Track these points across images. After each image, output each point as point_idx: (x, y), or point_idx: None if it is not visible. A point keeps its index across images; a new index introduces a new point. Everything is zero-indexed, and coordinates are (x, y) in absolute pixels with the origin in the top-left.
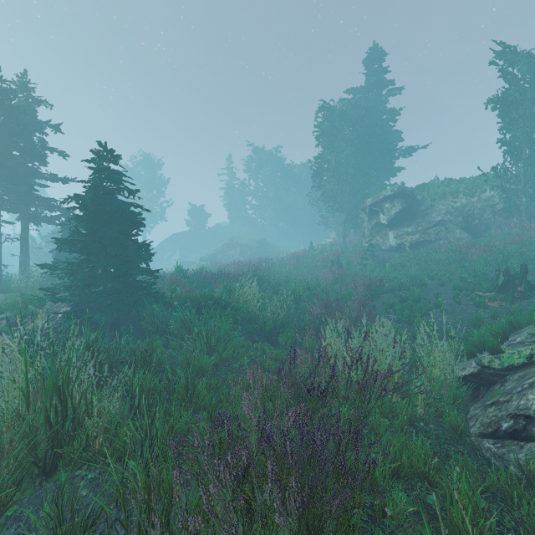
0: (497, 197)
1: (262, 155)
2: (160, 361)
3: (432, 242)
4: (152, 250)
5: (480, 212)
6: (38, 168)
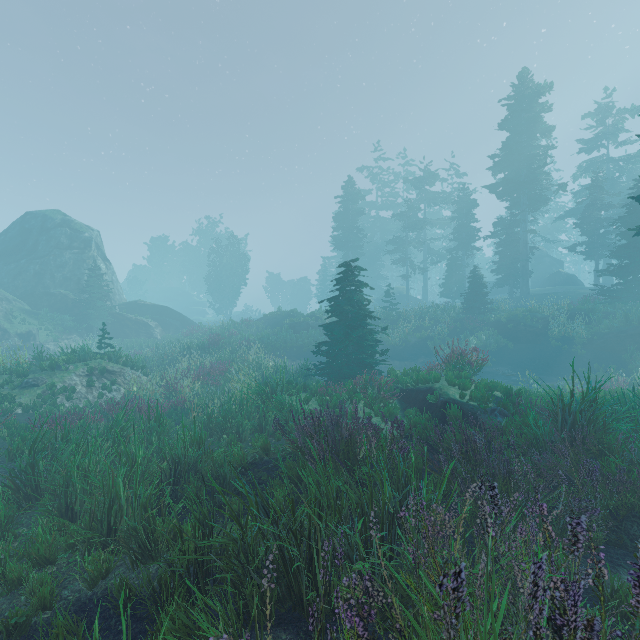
0: None
1: None
2: None
3: None
4: None
5: None
6: None
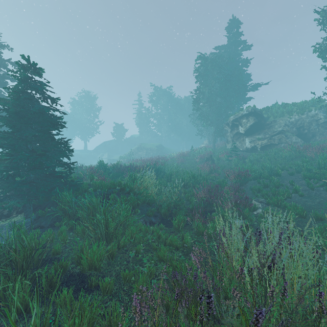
0: (320, 114)
1: (160, 92)
2: (57, 250)
3: (276, 145)
4: (90, 152)
5: (308, 125)
6: (3, 93)
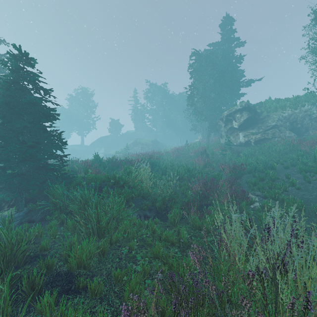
0: (313, 109)
1: (155, 88)
2: (44, 247)
3: (270, 139)
4: (87, 147)
5: (301, 119)
6: None
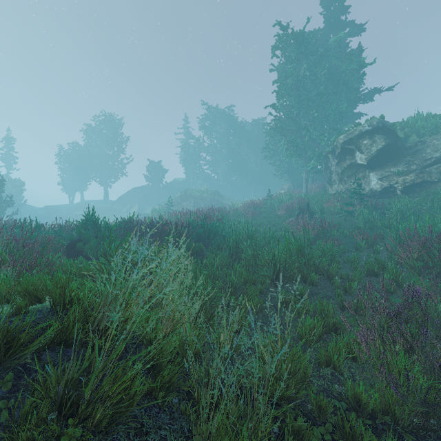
0: None
1: (215, 114)
2: None
3: (434, 183)
4: (112, 203)
5: None
6: None
